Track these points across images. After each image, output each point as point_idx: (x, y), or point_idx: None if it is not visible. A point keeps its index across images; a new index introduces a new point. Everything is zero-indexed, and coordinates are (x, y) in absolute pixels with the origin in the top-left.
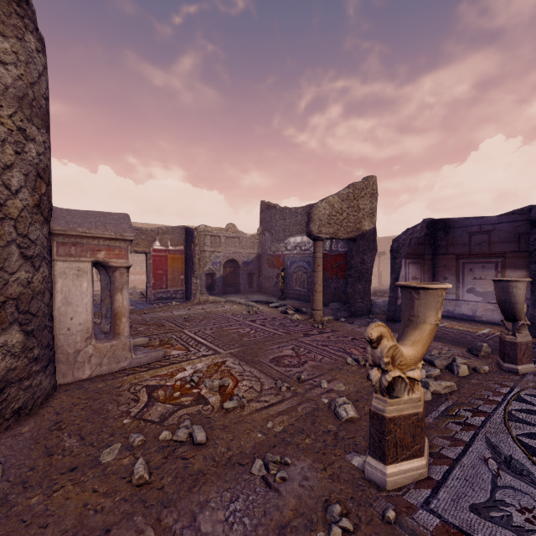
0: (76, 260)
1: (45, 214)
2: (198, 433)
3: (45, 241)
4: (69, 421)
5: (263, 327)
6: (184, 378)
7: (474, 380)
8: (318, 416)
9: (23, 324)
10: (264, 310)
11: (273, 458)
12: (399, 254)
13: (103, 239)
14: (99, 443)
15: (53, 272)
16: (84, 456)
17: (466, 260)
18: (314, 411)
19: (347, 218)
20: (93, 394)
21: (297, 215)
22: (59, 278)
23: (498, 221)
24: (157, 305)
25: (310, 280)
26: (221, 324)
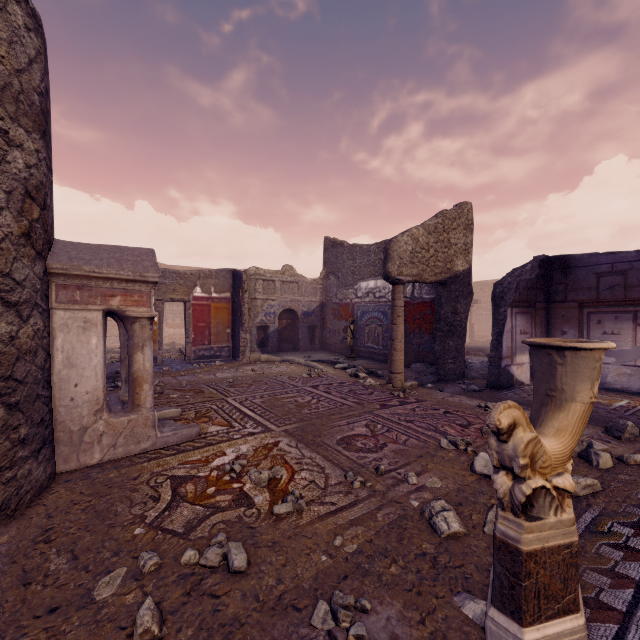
0: (82, 308)
1: (38, 247)
2: (236, 555)
3: (38, 283)
4: (62, 529)
5: (328, 394)
6: (223, 466)
7: (623, 476)
8: (407, 529)
9: (3, 394)
10: (328, 372)
11: (344, 600)
12: (504, 301)
13: (118, 280)
14: (96, 566)
15: (51, 324)
16: (72, 588)
17: (593, 310)
18: (400, 520)
19: (435, 255)
20: (100, 488)
21: (370, 254)
22: (59, 332)
23: (638, 258)
24: (198, 365)
25: (386, 334)
26: (274, 391)
